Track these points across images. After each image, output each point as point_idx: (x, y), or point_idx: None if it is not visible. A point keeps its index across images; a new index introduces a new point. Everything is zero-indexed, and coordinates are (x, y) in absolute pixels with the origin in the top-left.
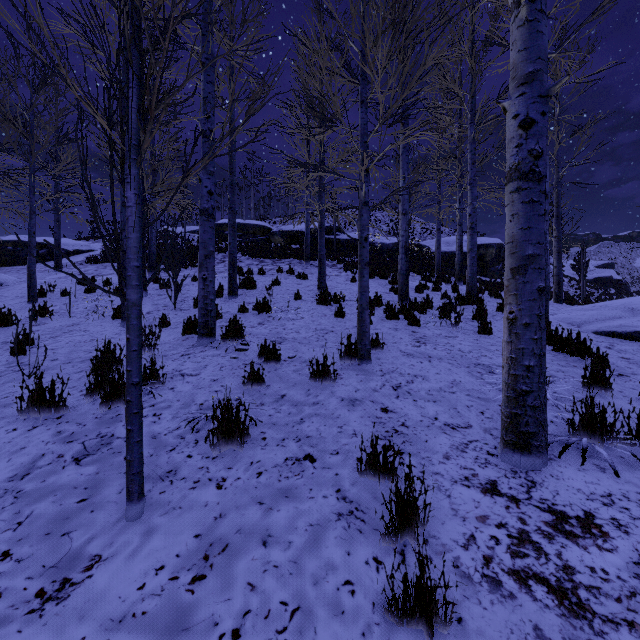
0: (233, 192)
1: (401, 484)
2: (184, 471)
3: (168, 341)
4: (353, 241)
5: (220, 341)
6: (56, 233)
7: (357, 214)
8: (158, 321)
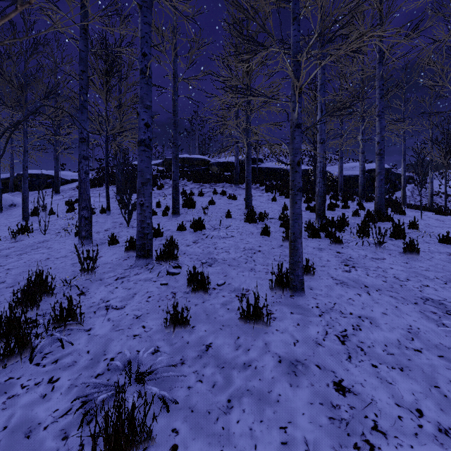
0: (176, 130)
1: None
2: None
3: (110, 261)
4: (271, 168)
5: (155, 262)
6: (55, 167)
7: (273, 149)
8: (108, 240)
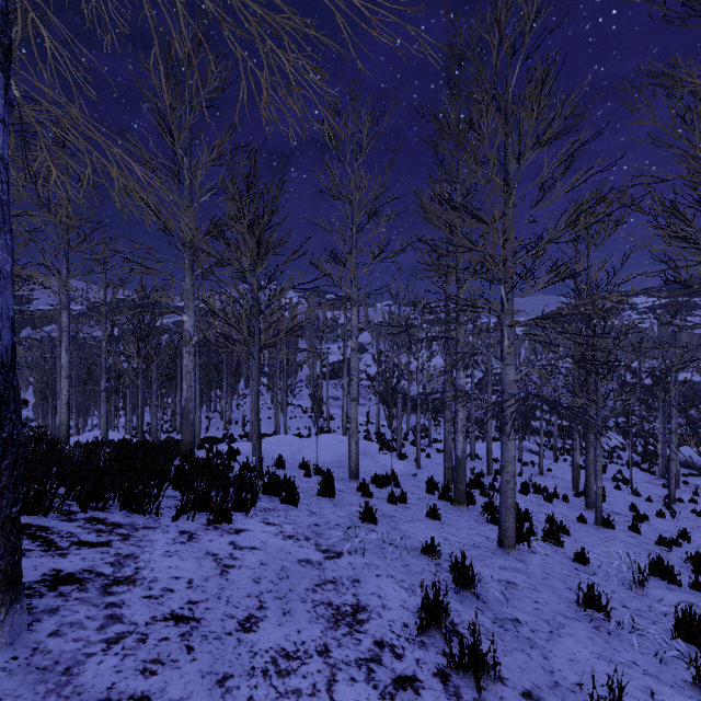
0: None
1: (631, 521)
2: (699, 545)
3: None
4: None
5: None
6: None
7: None
8: None
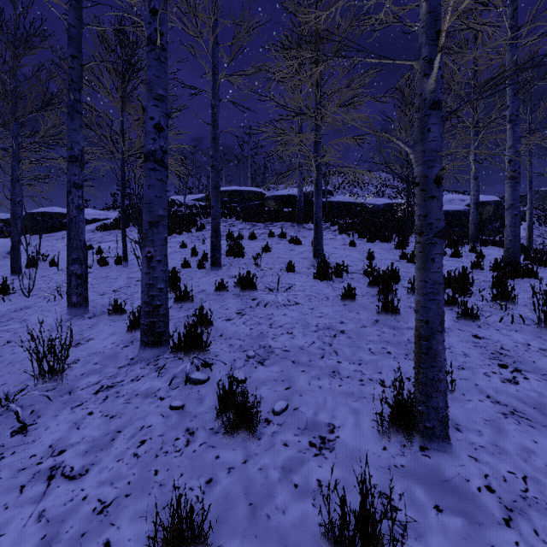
0: (216, 148)
1: None
2: None
3: (102, 348)
4: (344, 203)
5: (170, 355)
6: None
7: (345, 178)
8: (108, 309)
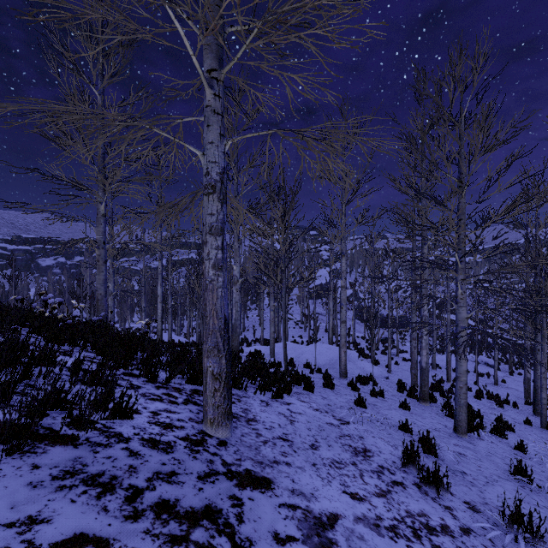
0: None
1: None
2: None
3: None
4: None
5: None
6: None
7: None
8: None
